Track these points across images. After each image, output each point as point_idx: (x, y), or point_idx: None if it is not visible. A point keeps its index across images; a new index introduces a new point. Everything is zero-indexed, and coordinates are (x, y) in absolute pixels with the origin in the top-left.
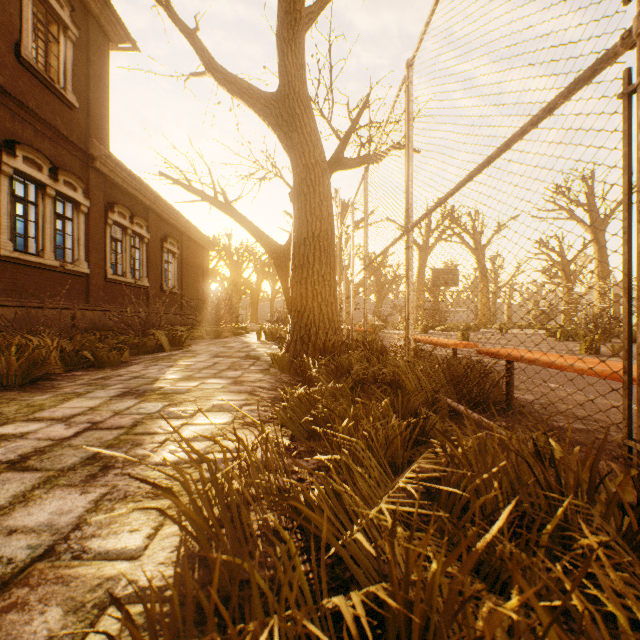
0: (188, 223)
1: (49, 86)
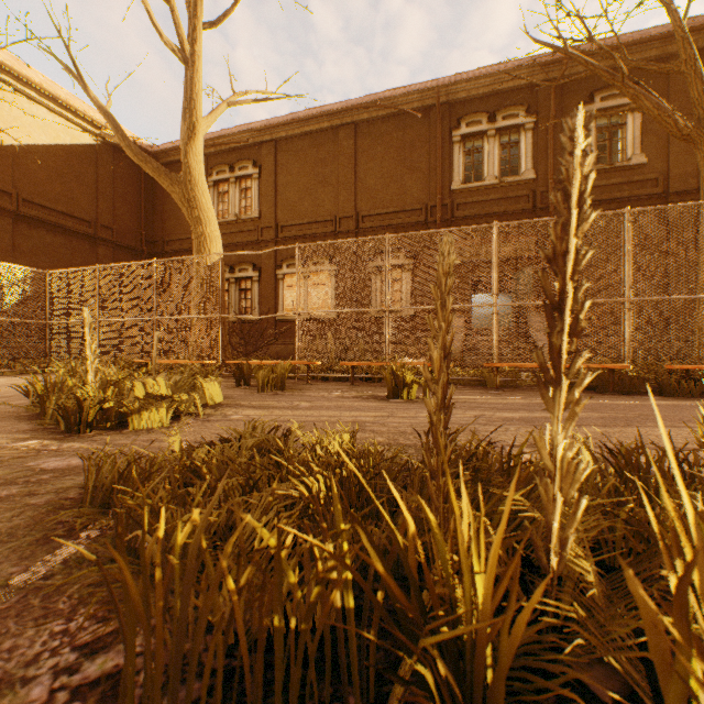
0: None
1: None
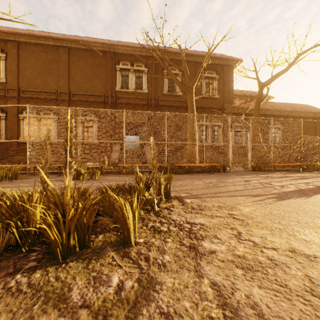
0: (288, 111)
1: (209, 98)
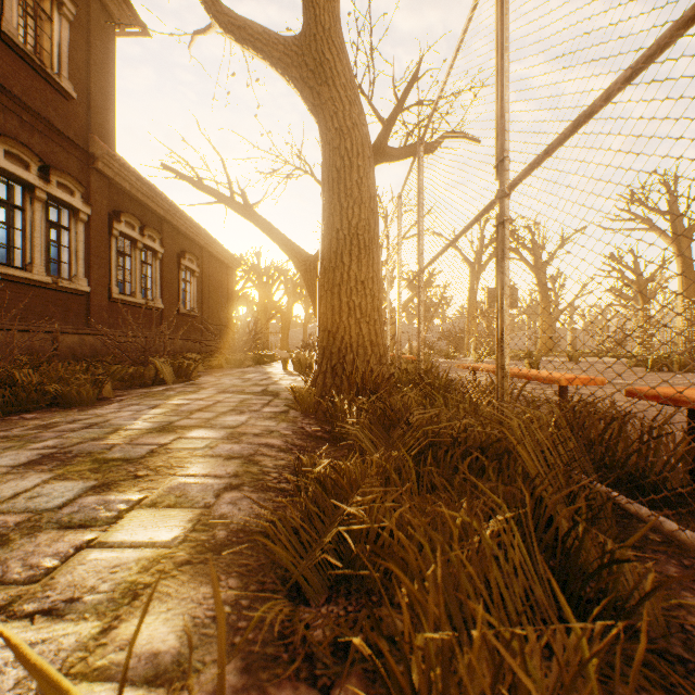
0: (209, 237)
1: (39, 70)
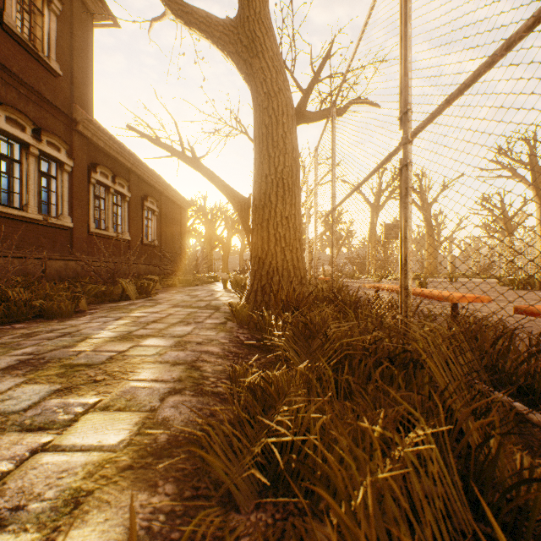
0: (166, 184)
1: (33, 53)
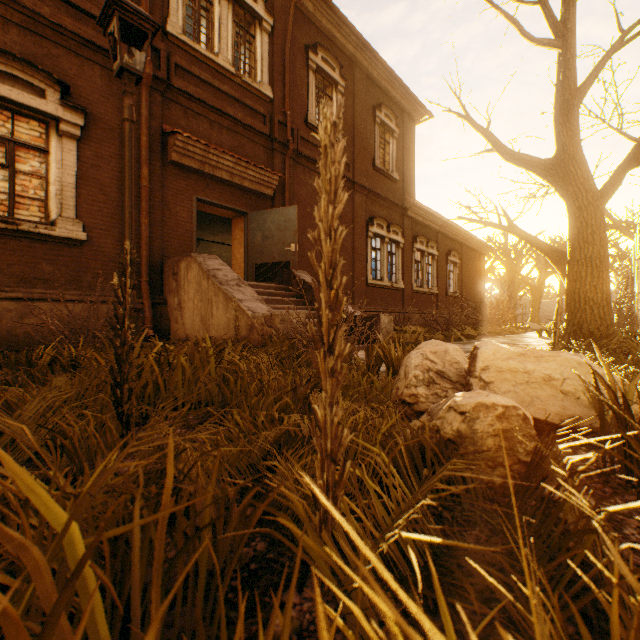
0: (467, 235)
1: (385, 175)
